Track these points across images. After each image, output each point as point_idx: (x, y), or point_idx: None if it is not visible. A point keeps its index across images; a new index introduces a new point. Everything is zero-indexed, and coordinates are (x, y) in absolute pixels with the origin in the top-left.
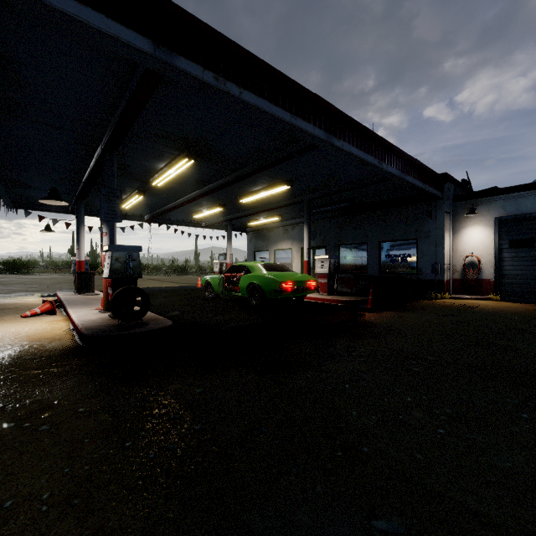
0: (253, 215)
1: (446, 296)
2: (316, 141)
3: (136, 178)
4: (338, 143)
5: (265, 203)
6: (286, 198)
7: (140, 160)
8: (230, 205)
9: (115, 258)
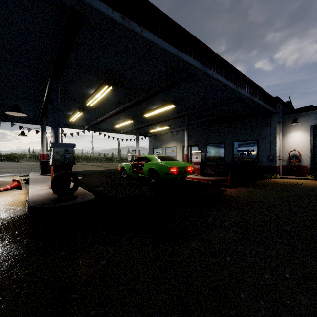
0: (152, 125)
1: (278, 176)
2: (195, 70)
3: (77, 101)
4: (210, 72)
5: (160, 117)
6: (173, 114)
7: (77, 87)
8: (138, 119)
9: (56, 151)
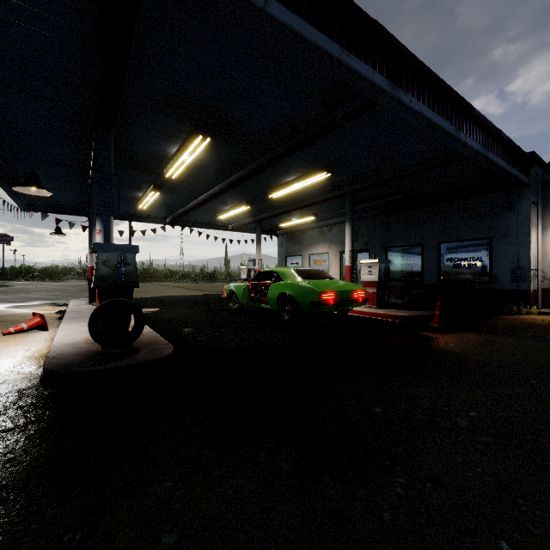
0: (284, 215)
1: (534, 310)
2: (375, 93)
3: (148, 170)
4: (405, 98)
5: (299, 198)
6: (324, 192)
7: (147, 143)
8: (258, 203)
9: (101, 261)
